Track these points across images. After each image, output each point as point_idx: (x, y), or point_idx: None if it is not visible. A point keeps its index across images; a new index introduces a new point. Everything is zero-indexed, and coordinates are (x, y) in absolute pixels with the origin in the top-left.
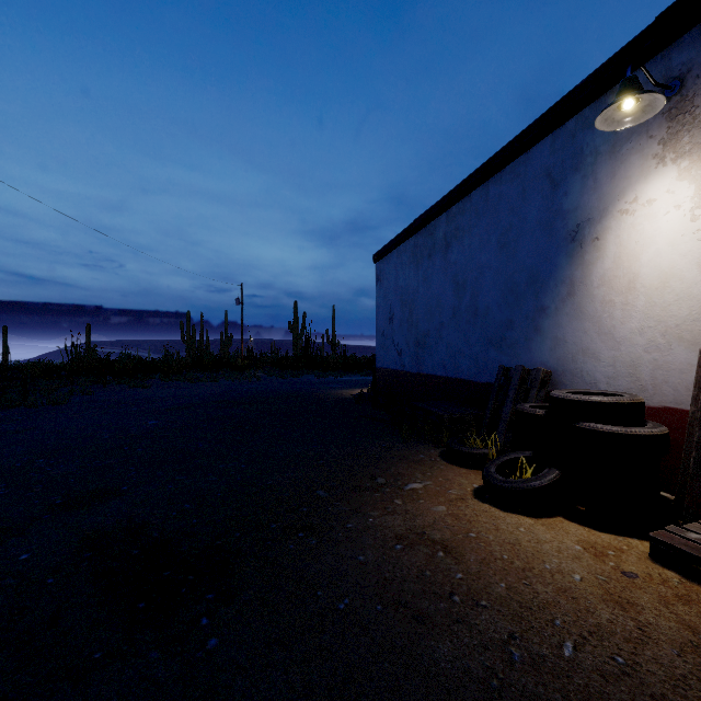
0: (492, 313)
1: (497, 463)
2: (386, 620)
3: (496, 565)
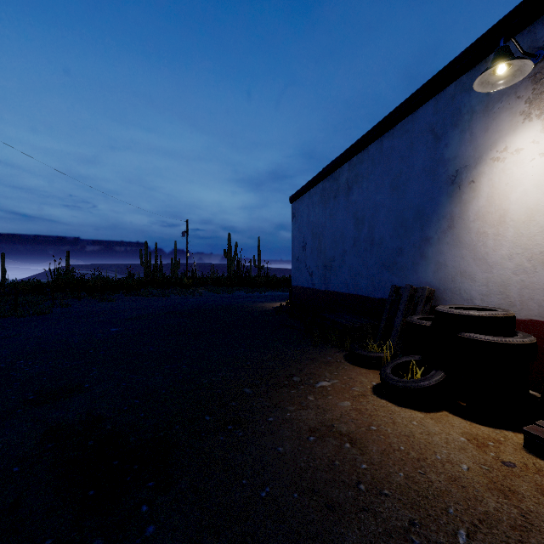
0: (385, 243)
1: (392, 366)
2: (301, 508)
3: (395, 456)
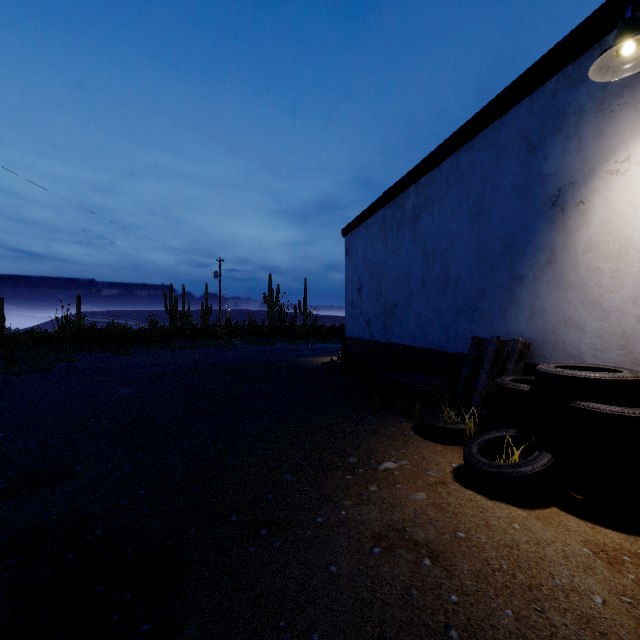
0: (463, 283)
1: (479, 443)
2: None
3: (496, 581)
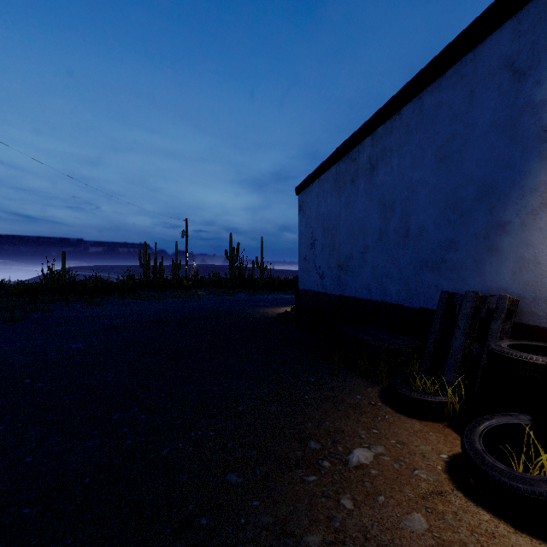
0: (427, 234)
1: (481, 433)
2: None
3: None
